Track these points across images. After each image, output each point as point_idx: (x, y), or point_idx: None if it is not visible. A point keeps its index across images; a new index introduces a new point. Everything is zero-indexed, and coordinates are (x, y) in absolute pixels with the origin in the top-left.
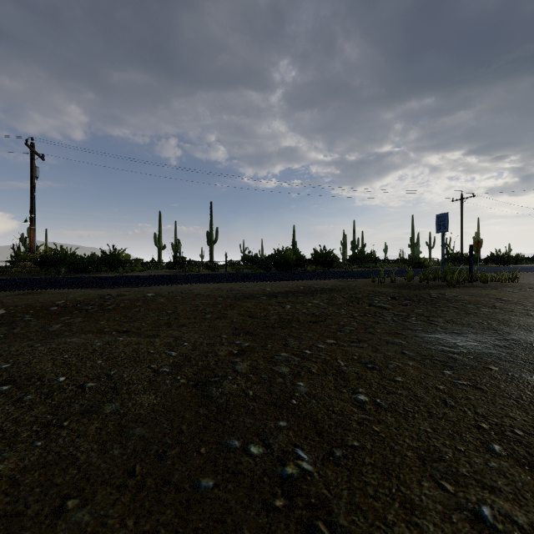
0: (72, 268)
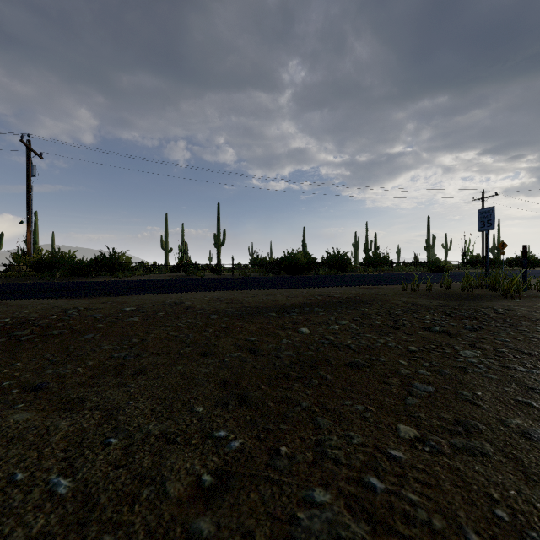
0: (68, 272)
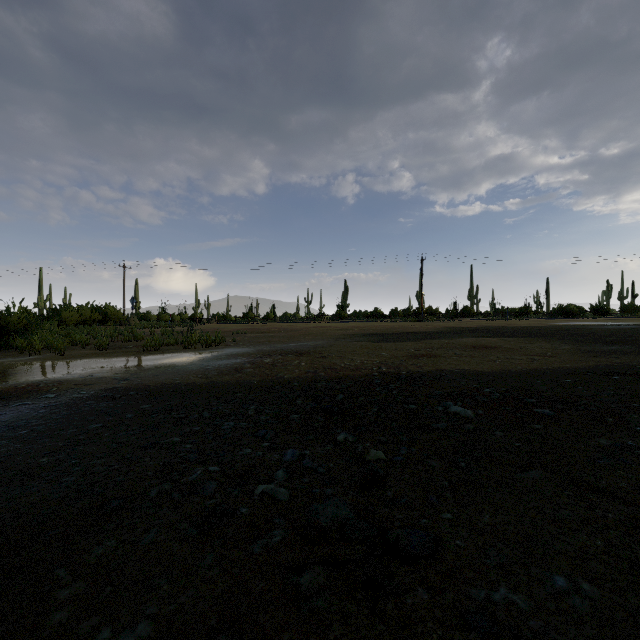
0: (451, 316)
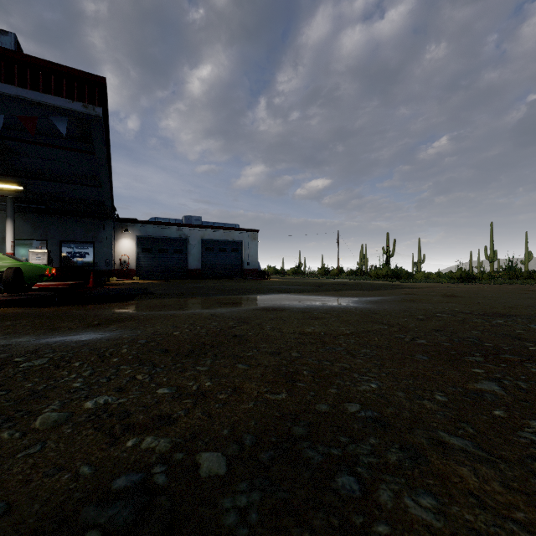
0: None
